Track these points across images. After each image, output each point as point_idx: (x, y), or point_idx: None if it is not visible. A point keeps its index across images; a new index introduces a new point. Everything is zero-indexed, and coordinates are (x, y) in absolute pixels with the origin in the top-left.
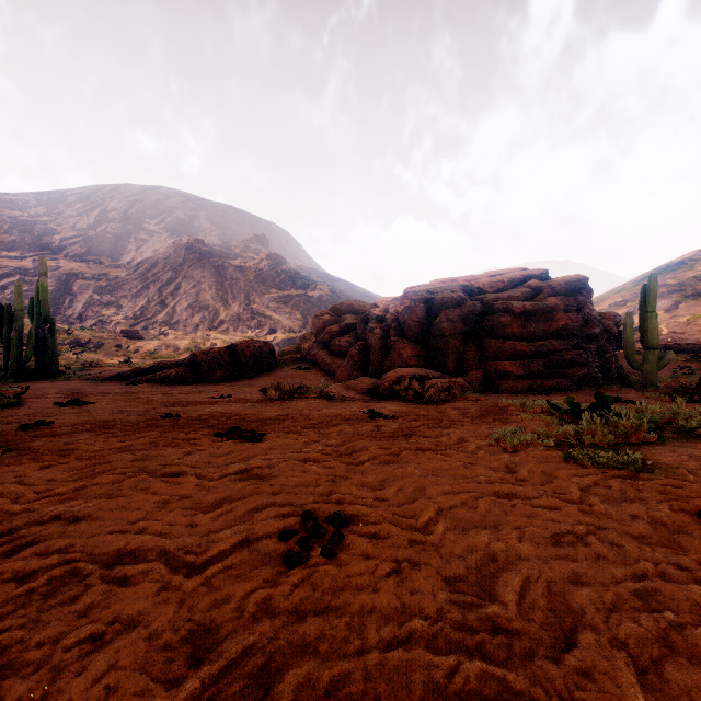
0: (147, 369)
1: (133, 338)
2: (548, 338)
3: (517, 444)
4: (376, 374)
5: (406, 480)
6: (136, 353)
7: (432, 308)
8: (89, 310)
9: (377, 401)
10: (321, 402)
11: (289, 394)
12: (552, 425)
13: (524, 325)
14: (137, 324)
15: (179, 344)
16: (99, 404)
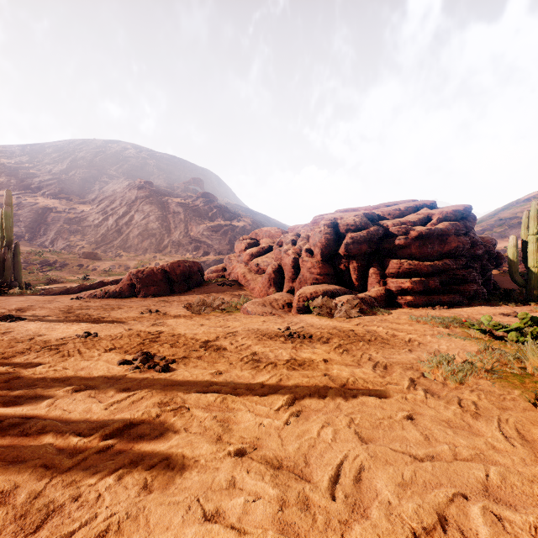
0: (91, 285)
1: (92, 259)
2: (442, 259)
3: (461, 378)
4: (290, 289)
5: (346, 453)
6: (94, 271)
7: (339, 232)
8: (59, 237)
9: (292, 316)
10: (240, 318)
11: (211, 310)
12: (481, 348)
13: (421, 247)
14: (98, 248)
15: (129, 264)
16: (28, 320)
